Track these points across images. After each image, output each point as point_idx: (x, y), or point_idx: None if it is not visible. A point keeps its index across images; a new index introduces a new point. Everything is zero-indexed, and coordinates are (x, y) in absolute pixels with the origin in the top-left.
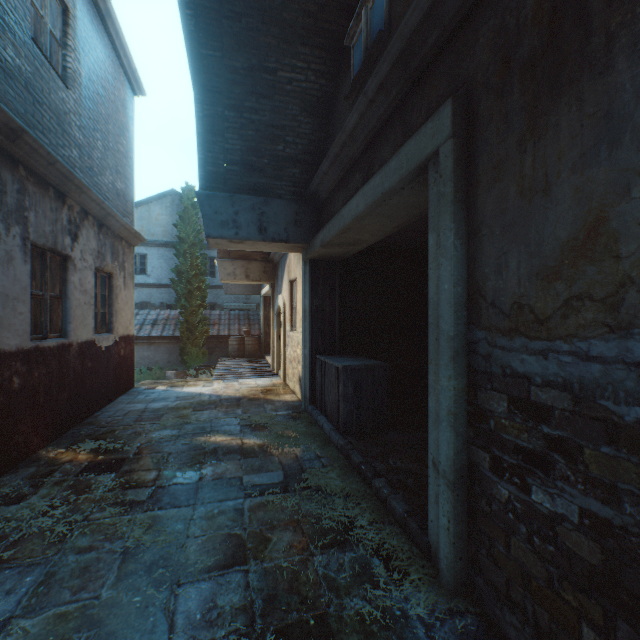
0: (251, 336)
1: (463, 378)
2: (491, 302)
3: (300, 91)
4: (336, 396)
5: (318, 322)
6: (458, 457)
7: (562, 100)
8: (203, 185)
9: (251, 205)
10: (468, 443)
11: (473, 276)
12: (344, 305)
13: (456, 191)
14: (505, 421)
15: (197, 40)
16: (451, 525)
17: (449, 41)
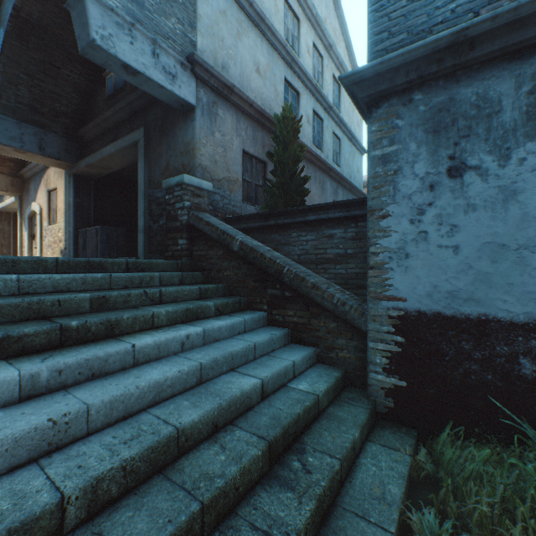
0: None
1: (148, 203)
2: (153, 182)
3: (75, 82)
4: (96, 243)
5: (80, 212)
6: (146, 224)
7: (164, 139)
8: None
9: (34, 132)
10: (149, 221)
11: (150, 176)
12: (97, 206)
13: (145, 152)
14: (156, 210)
15: (11, 36)
16: (144, 243)
17: (144, 109)
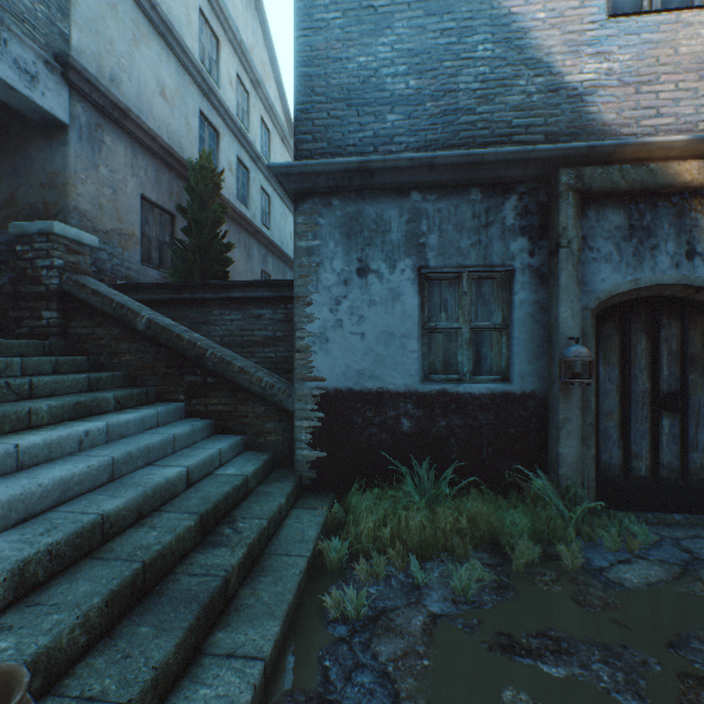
0: None
1: None
2: None
3: None
4: None
5: None
6: None
7: (6, 156)
8: None
9: None
10: None
11: None
12: None
13: None
14: None
15: None
16: None
17: None
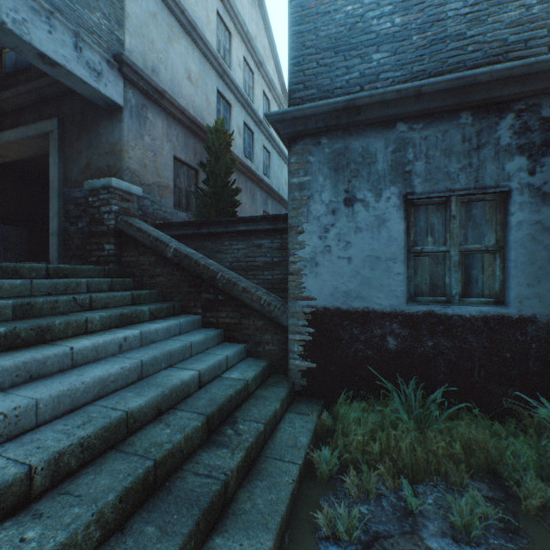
0: None
1: (63, 203)
2: (70, 180)
3: None
4: None
5: None
6: (61, 226)
7: (85, 135)
8: None
9: None
10: (64, 222)
11: (66, 173)
12: None
13: (60, 146)
14: (74, 211)
15: None
16: (58, 246)
17: (58, 98)
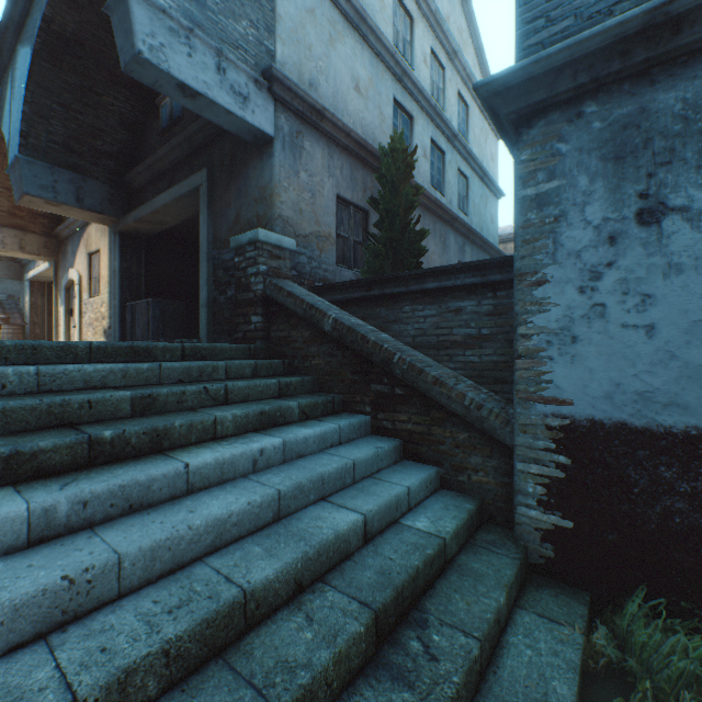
0: (12, 324)
1: (212, 268)
2: (220, 240)
3: (120, 113)
4: (147, 320)
5: (127, 281)
6: (210, 296)
7: (233, 182)
8: (24, 152)
9: (70, 179)
10: (214, 292)
11: (215, 232)
12: (149, 273)
13: (209, 201)
14: (223, 277)
15: (41, 56)
16: (207, 320)
17: (208, 144)
